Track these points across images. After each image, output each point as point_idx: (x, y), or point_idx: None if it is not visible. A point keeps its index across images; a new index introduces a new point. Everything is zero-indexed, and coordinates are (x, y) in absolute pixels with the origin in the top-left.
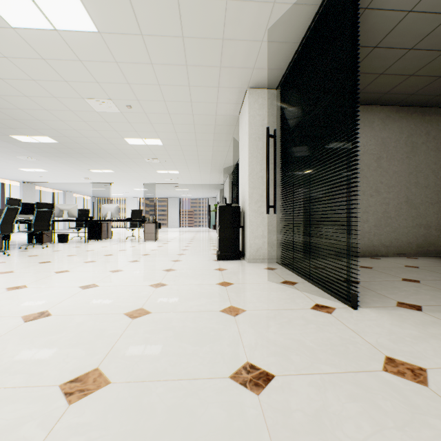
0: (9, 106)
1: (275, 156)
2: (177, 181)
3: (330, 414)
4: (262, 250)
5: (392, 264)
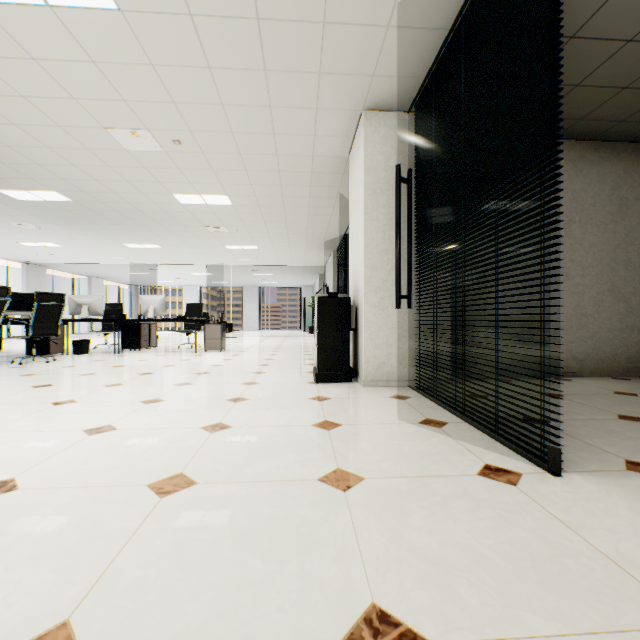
0: None
1: (410, 214)
2: (256, 262)
3: None
4: (385, 367)
5: (593, 389)
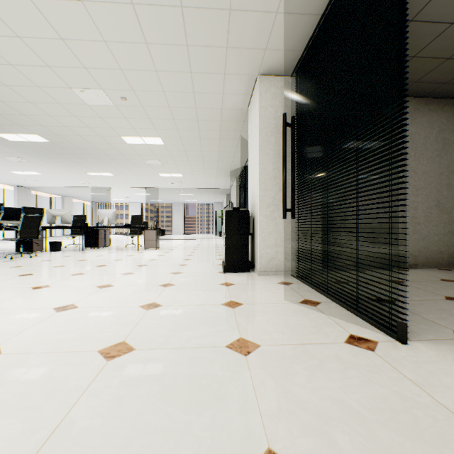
0: None
1: (293, 149)
2: (181, 185)
3: None
4: (274, 261)
5: (425, 277)
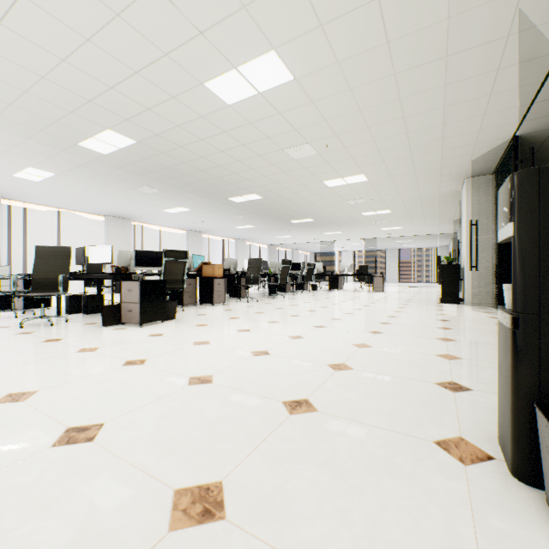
0: (302, 209)
1: (476, 236)
2: (399, 234)
3: (463, 324)
4: (478, 297)
5: None
